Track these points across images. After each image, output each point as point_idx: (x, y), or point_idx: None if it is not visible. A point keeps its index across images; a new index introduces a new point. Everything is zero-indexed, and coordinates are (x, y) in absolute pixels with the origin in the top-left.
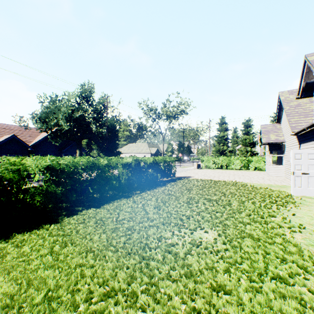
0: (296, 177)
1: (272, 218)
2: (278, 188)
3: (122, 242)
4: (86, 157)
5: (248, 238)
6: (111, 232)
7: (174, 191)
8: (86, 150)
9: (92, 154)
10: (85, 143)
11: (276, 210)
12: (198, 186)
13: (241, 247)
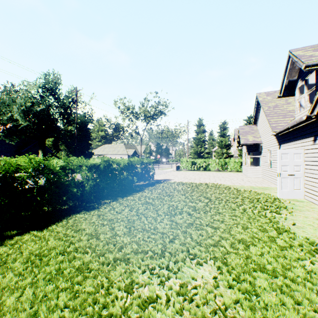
0: (283, 179)
1: (273, 231)
2: (261, 190)
3: (60, 306)
4: (30, 157)
5: (261, 272)
6: (46, 281)
7: (153, 198)
8: (51, 150)
9: (59, 155)
10: (51, 142)
11: (273, 220)
12: (180, 191)
13: (258, 294)
